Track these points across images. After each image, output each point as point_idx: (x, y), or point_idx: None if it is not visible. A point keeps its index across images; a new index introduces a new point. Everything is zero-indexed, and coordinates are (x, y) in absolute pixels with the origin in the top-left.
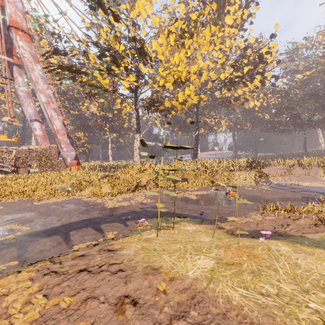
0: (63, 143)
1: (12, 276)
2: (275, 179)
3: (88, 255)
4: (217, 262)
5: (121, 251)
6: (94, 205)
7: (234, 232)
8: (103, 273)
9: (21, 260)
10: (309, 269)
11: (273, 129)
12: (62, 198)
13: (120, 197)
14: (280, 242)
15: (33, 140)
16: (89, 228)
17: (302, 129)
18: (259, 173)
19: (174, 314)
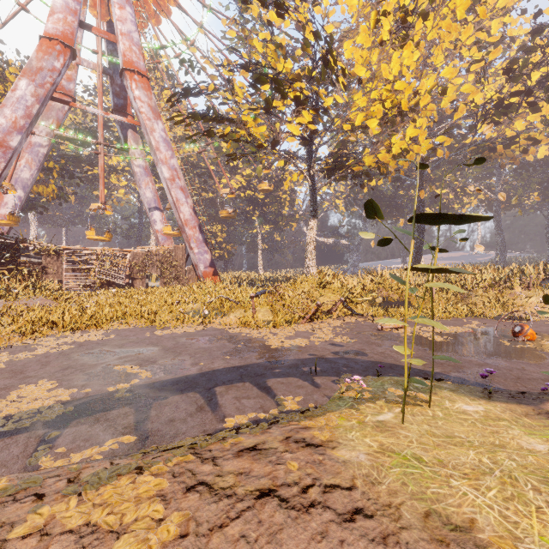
0: (193, 242)
1: (127, 480)
2: None
3: (265, 448)
4: None
5: (334, 449)
6: (248, 341)
7: None
8: (317, 512)
9: (140, 435)
10: None
11: None
12: (195, 327)
13: (289, 330)
14: None
15: (152, 241)
16: (246, 383)
17: None
18: None
19: None
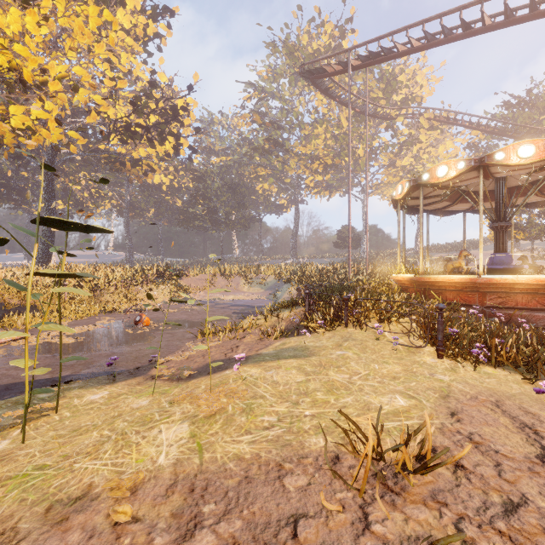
0: None
1: None
2: (197, 294)
3: None
4: (192, 422)
5: None
6: None
7: (182, 375)
8: None
9: None
10: (287, 382)
11: (188, 223)
12: None
13: None
14: (246, 367)
15: None
16: None
17: (220, 229)
18: (176, 286)
19: (180, 535)
